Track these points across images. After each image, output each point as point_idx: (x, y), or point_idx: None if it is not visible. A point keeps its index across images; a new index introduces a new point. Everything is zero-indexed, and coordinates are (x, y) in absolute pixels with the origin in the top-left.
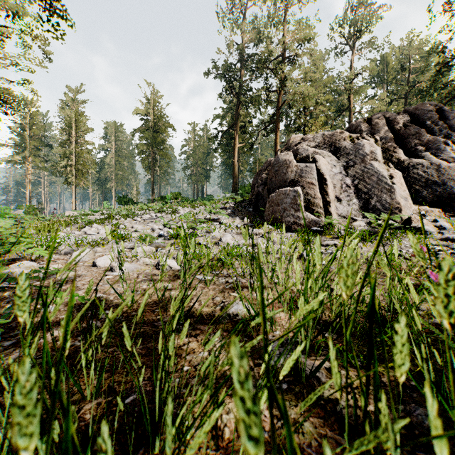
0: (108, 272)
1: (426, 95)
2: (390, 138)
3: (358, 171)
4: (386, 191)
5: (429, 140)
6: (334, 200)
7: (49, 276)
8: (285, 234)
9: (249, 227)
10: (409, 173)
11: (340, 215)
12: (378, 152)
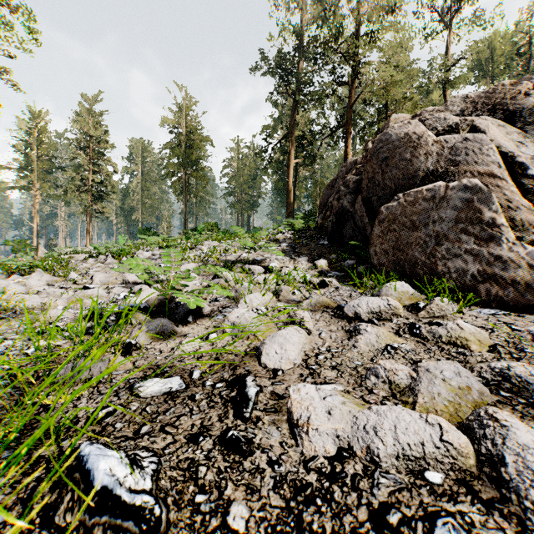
0: None
1: None
2: None
3: None
4: None
5: None
6: None
7: None
8: (470, 313)
9: (335, 281)
10: None
11: None
12: None
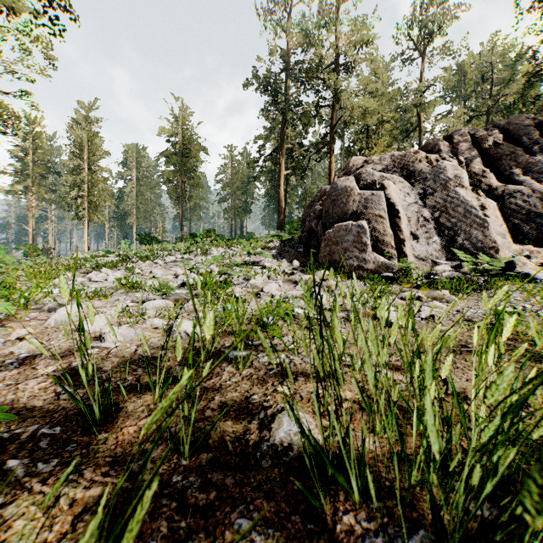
0: (94, 342)
1: (514, 111)
2: (478, 159)
3: (439, 201)
4: (477, 226)
5: (528, 161)
6: (409, 237)
7: (5, 348)
8: (347, 281)
9: (300, 272)
10: (504, 204)
11: (417, 257)
12: (464, 176)
